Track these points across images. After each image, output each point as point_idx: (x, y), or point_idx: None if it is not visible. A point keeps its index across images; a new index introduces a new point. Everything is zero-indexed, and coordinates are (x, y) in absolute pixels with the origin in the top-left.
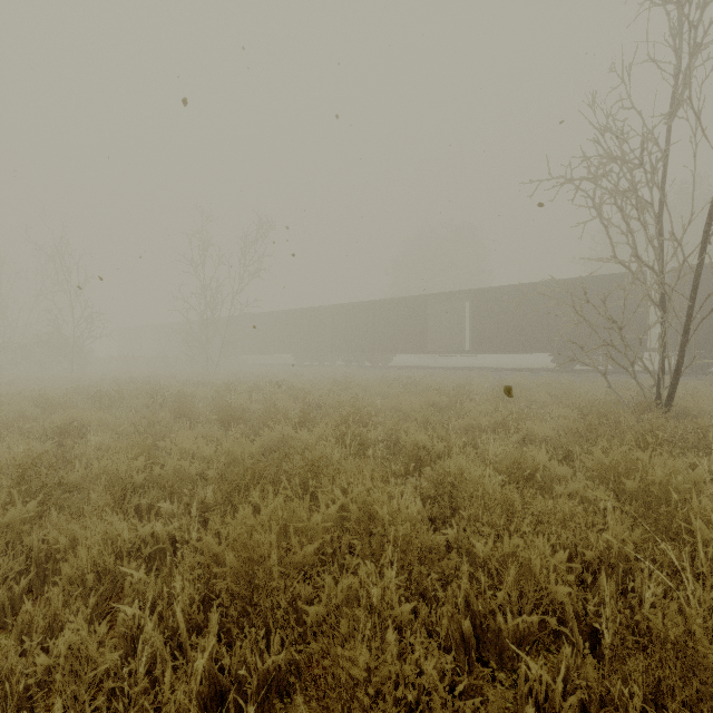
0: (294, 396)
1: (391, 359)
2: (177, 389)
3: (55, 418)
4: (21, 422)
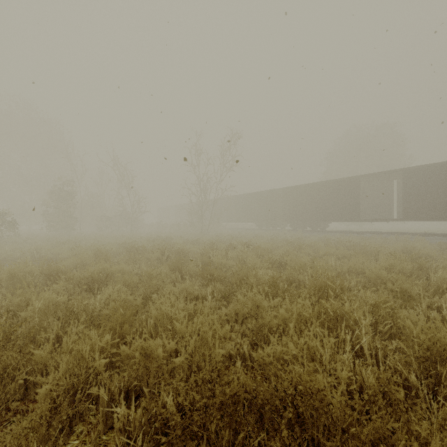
0: (259, 254)
1: (327, 225)
2: (179, 246)
3: (89, 269)
4: (35, 281)
